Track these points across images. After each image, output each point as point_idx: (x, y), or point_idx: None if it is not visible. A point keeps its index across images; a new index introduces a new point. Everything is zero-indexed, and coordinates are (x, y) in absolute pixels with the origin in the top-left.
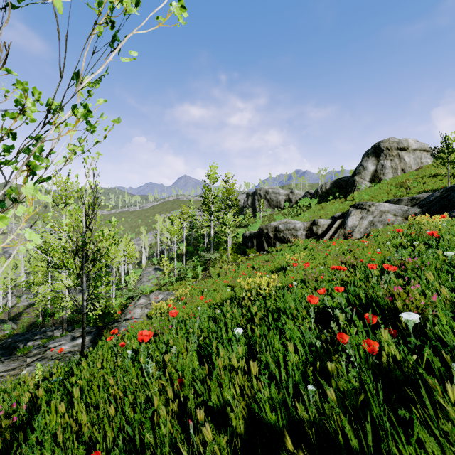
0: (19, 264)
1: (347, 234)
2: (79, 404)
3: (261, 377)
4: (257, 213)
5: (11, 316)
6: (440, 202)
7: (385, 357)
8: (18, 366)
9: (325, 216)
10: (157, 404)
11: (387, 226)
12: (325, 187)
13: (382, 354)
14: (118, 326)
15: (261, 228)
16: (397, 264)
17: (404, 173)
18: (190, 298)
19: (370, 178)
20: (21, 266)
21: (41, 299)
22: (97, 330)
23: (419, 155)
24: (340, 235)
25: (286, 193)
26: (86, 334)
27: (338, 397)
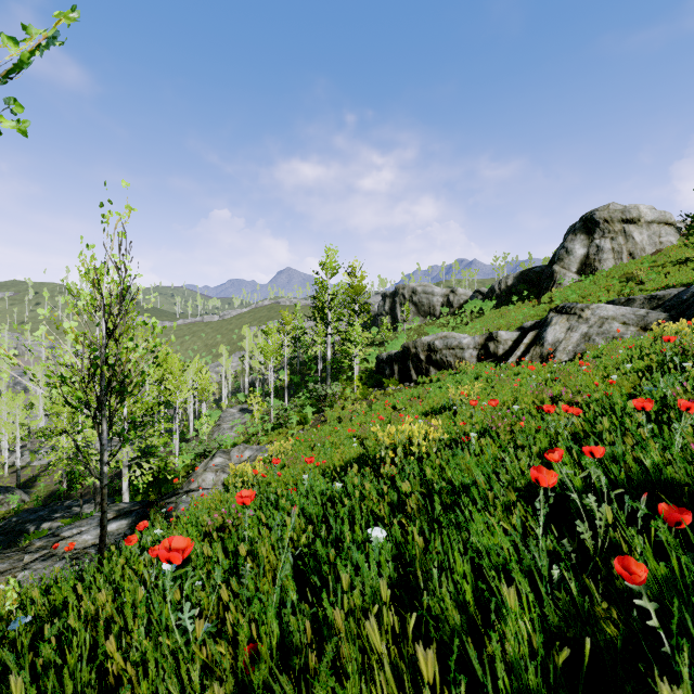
0: (36, 402)
1: (545, 354)
2: None
3: None
4: (398, 324)
5: (21, 482)
6: None
7: None
8: (9, 569)
9: (508, 327)
10: None
11: (613, 341)
12: (505, 283)
13: None
14: (176, 502)
15: (407, 346)
16: None
17: (632, 259)
18: (291, 458)
19: (578, 267)
20: (39, 406)
21: (60, 457)
22: (142, 509)
23: (657, 230)
24: (535, 356)
25: (444, 292)
26: (123, 515)
27: None
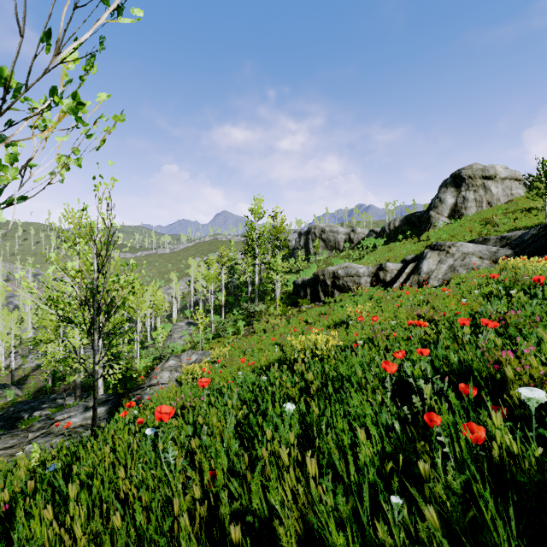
0: (25, 318)
1: (421, 281)
2: (75, 507)
3: (323, 482)
4: (310, 256)
5: (15, 380)
6: (537, 242)
7: (497, 450)
8: (18, 443)
9: (395, 259)
10: (177, 514)
11: (472, 271)
12: (393, 224)
13: (493, 446)
14: (141, 394)
15: (317, 274)
16: (494, 319)
17: (490, 206)
18: (229, 360)
19: (449, 213)
20: (28, 320)
21: (49, 360)
22: (116, 399)
23: (509, 185)
24: (414, 283)
25: (347, 231)
26: (102, 403)
27: (437, 516)
